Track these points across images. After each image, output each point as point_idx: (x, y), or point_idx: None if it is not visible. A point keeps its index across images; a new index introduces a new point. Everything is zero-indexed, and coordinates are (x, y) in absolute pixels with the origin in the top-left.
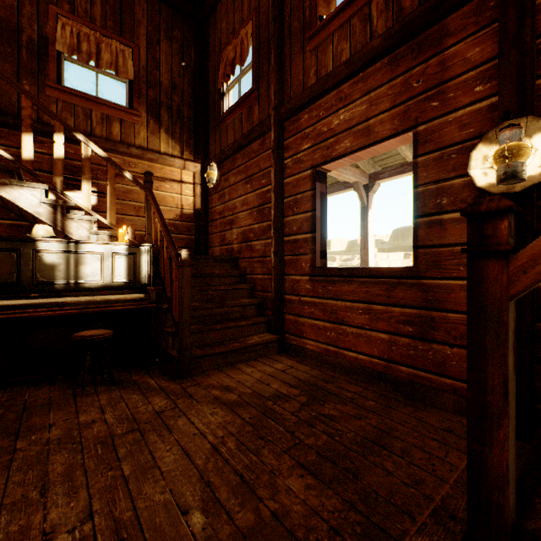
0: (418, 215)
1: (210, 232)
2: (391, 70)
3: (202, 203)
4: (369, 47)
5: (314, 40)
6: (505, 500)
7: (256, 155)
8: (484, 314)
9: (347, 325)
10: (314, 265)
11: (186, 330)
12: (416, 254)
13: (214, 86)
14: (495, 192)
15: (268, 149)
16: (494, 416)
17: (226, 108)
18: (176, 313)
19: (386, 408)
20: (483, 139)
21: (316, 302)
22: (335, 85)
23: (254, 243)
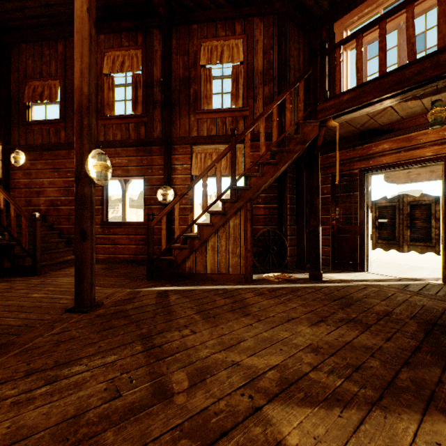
0: (145, 205)
1: (13, 195)
2: (137, 153)
3: (3, 174)
4: (129, 141)
5: (103, 121)
6: (151, 256)
7: (63, 158)
8: (149, 229)
9: (120, 244)
10: (103, 220)
11: (38, 252)
12: (145, 218)
13: (18, 96)
14: (163, 203)
15: (73, 158)
16: (150, 244)
17: (32, 117)
18: (26, 245)
19: (135, 267)
20: (160, 188)
21: (104, 237)
22: (114, 147)
23: (62, 208)
